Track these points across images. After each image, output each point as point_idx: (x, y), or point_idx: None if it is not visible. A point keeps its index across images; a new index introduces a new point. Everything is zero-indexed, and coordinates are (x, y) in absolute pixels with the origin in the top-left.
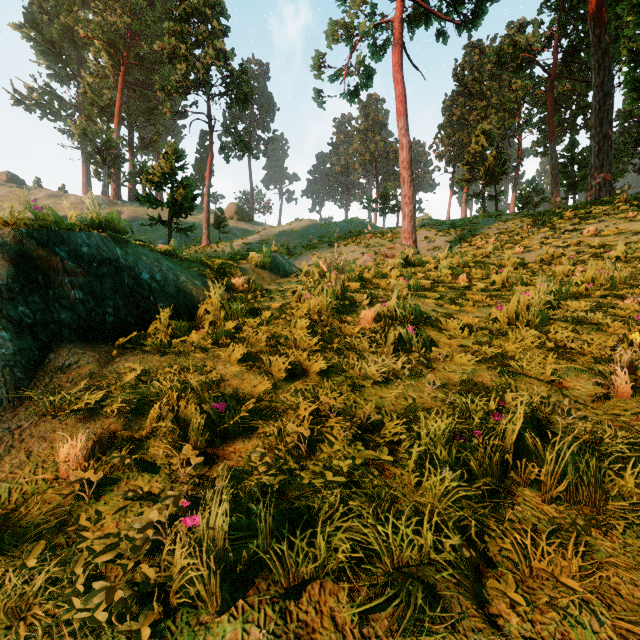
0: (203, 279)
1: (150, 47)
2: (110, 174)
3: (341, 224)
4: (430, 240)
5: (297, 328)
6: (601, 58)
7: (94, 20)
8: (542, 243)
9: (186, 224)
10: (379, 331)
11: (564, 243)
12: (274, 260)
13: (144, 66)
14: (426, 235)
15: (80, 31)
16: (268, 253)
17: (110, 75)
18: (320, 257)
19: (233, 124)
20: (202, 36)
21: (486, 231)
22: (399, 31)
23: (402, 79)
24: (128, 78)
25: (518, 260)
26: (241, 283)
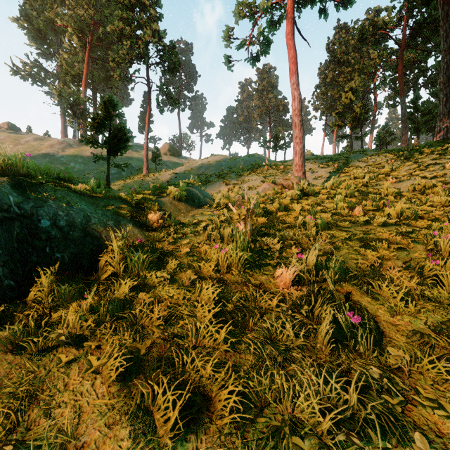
0: (117, 218)
1: (104, 29)
2: (79, 123)
3: (245, 158)
4: (314, 171)
5: (202, 298)
6: (448, 28)
7: (68, 13)
8: (410, 175)
9: (132, 158)
10: (304, 307)
11: (431, 175)
12: (190, 192)
13: (103, 46)
14: (310, 167)
15: (58, 21)
16: (184, 187)
17: (79, 52)
18: (229, 184)
19: (165, 85)
20: (142, 20)
21: (357, 164)
22: (291, 7)
23: (294, 45)
24: (92, 54)
25: (396, 190)
26: (156, 219)
